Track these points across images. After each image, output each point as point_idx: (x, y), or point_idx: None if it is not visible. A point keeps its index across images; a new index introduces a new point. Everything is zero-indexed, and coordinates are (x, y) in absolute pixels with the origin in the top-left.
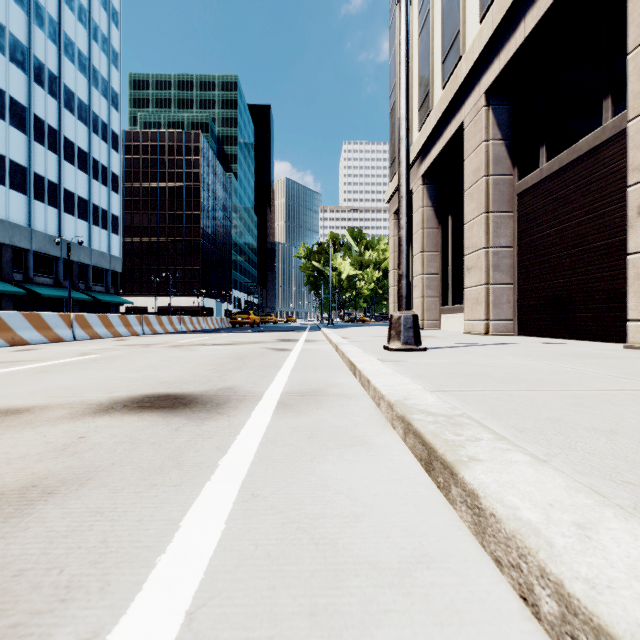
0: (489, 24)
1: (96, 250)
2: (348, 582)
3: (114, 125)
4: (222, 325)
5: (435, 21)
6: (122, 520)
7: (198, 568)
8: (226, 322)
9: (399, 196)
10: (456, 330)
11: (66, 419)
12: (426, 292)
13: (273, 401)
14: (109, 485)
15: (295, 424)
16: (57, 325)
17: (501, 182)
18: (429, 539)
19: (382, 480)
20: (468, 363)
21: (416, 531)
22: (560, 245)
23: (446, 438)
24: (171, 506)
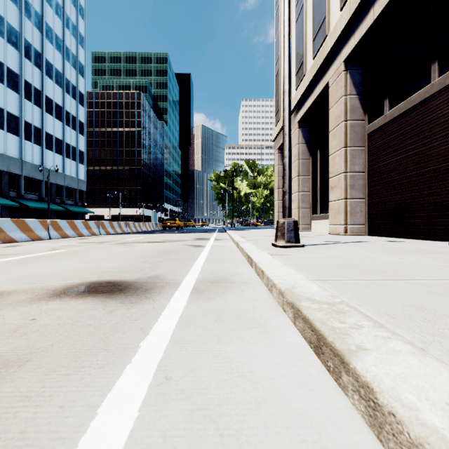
0: (347, 11)
1: (68, 175)
2: None
3: (81, 87)
4: (156, 228)
5: (308, 11)
6: (46, 406)
7: None
8: (159, 226)
9: (283, 133)
10: (323, 232)
11: (25, 303)
12: (301, 204)
13: (189, 287)
14: (44, 367)
15: (205, 307)
16: (37, 228)
17: (356, 125)
18: (327, 430)
19: (278, 362)
20: (336, 257)
21: (314, 420)
22: (399, 170)
23: (332, 325)
24: (93, 390)
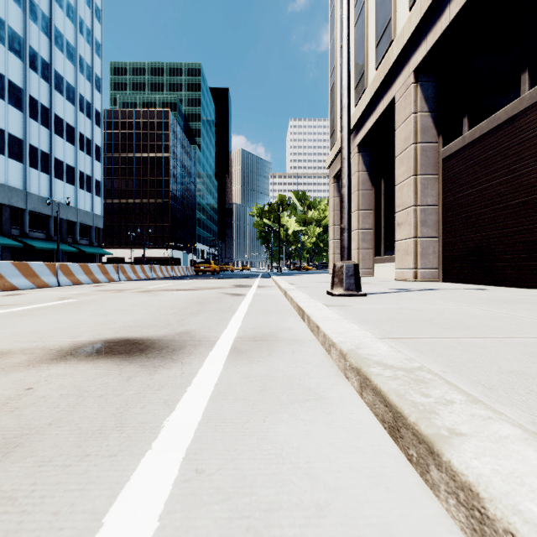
0: (418, 11)
1: (81, 209)
2: None
3: (97, 104)
4: (187, 273)
5: (369, 11)
6: (35, 512)
7: None
8: (191, 270)
9: (341, 158)
10: (387, 277)
11: (21, 367)
12: (361, 244)
13: (226, 347)
14: (37, 455)
15: (247, 373)
16: (43, 273)
17: (428, 149)
18: None
19: (343, 448)
20: (407, 308)
21: (396, 534)
22: (481, 203)
23: (413, 400)
24: (99, 488)
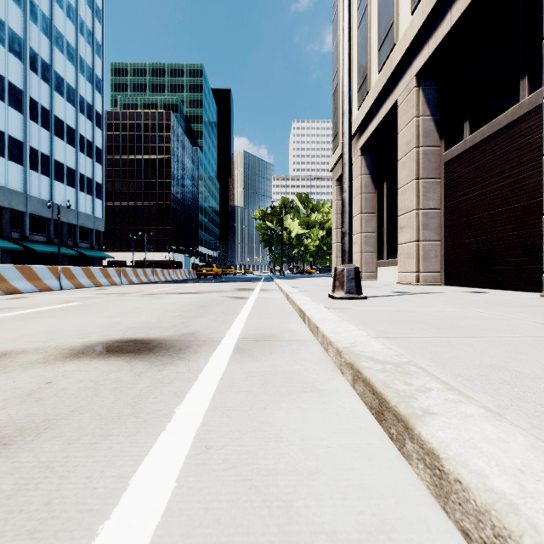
0: (419, 15)
1: (82, 212)
2: None
3: (98, 106)
4: (189, 276)
5: (372, 14)
6: (71, 477)
7: (142, 540)
8: (193, 274)
9: (342, 163)
10: (390, 281)
11: (38, 364)
12: (364, 248)
13: (230, 346)
14: (65, 435)
15: (250, 369)
16: (46, 276)
17: (430, 152)
18: (387, 501)
19: (334, 430)
20: (405, 310)
21: (373, 491)
22: (482, 207)
23: (397, 388)
24: (123, 460)
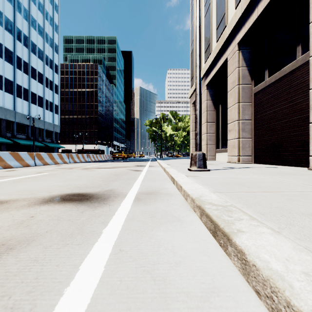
0: (240, 9)
1: (47, 122)
2: (172, 305)
3: (56, 61)
4: (108, 158)
5: (213, 9)
6: (48, 265)
7: (87, 296)
8: (110, 157)
9: (196, 94)
10: (223, 161)
11: (25, 207)
12: (208, 142)
13: (132, 197)
14: (43, 244)
15: (143, 209)
16: (27, 158)
17: (245, 88)
18: (217, 277)
19: (190, 241)
20: (231, 177)
21: (210, 272)
22: (275, 119)
23: (224, 218)
24: (75, 256)
